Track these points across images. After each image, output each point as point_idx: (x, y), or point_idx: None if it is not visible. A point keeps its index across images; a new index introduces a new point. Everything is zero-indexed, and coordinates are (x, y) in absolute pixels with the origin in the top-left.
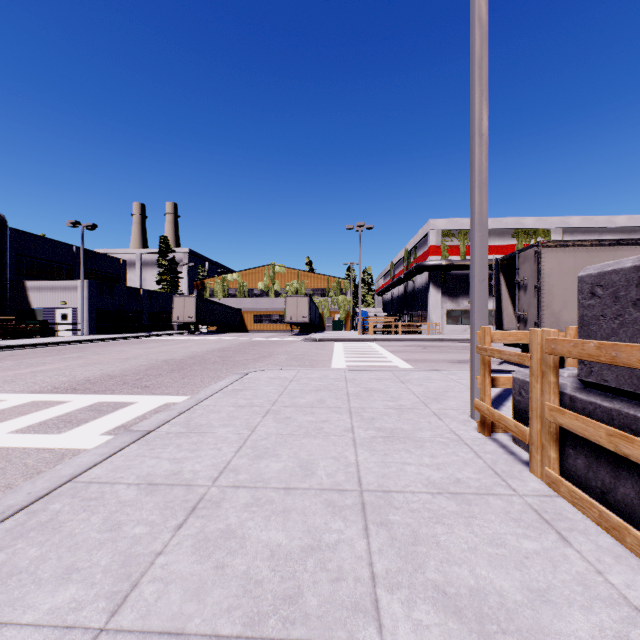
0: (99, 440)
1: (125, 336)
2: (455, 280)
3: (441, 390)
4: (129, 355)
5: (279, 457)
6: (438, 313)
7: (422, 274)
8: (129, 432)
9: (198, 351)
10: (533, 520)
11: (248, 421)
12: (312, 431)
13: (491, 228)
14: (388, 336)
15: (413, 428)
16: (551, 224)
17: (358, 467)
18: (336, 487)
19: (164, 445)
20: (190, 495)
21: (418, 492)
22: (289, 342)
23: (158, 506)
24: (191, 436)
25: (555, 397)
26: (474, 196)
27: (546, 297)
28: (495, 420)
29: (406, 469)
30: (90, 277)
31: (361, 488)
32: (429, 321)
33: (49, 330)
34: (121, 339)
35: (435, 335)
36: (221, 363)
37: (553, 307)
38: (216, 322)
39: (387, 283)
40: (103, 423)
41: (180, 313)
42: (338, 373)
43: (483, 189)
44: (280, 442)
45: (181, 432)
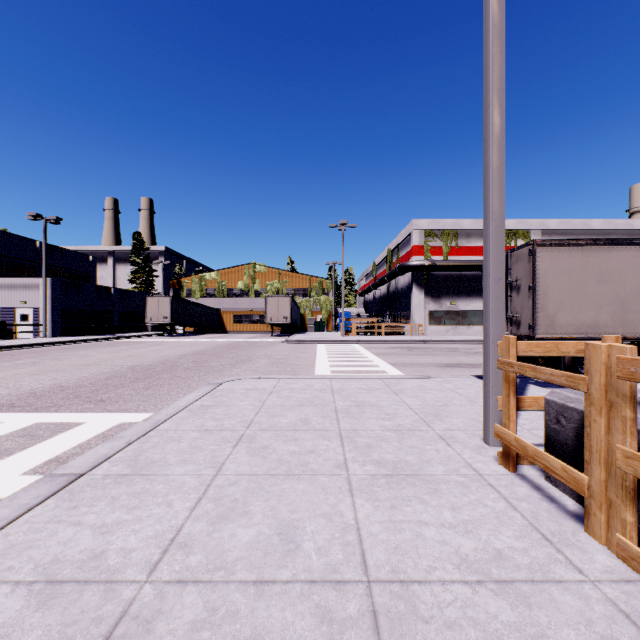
0: (17, 483)
1: (92, 338)
2: (438, 281)
3: (440, 403)
4: (92, 360)
5: (251, 517)
6: (421, 314)
7: (405, 274)
8: (50, 478)
9: (170, 355)
10: (633, 639)
11: (214, 454)
12: (295, 468)
13: (473, 229)
14: (371, 337)
15: (420, 460)
16: (531, 226)
17: (359, 533)
18: (331, 576)
19: (93, 499)
20: (107, 605)
21: (450, 582)
22: (270, 344)
23: (48, 636)
24: (135, 482)
25: (632, 439)
26: (489, 178)
27: (541, 298)
28: (528, 456)
29: (424, 534)
30: (56, 275)
31: (368, 577)
32: (412, 322)
33: (6, 332)
34: (88, 341)
35: (418, 336)
36: (194, 369)
37: (548, 309)
38: (193, 323)
39: (369, 283)
40: (31, 455)
41: (154, 313)
42: (323, 382)
43: (500, 170)
44: (253, 489)
45: (123, 475)
